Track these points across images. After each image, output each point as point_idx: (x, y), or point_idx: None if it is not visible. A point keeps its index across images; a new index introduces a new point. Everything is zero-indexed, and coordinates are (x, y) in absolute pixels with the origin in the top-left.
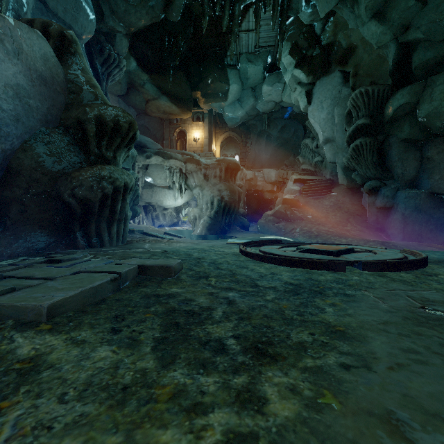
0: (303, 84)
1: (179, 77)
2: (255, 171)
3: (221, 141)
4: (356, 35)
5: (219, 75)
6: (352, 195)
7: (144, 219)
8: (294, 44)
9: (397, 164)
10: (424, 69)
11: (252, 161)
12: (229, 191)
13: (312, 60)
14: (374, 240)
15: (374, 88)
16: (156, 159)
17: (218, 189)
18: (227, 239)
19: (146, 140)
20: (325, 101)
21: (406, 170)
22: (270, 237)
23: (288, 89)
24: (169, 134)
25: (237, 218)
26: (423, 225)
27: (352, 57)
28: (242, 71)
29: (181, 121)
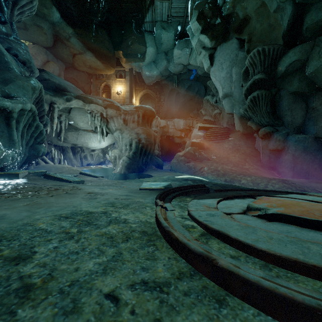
0: (207, 49)
1: (102, 35)
2: (167, 120)
3: (140, 96)
4: (251, 7)
5: (138, 38)
6: (246, 140)
7: (72, 159)
8: (201, 12)
9: (287, 113)
10: (313, 30)
11: (164, 113)
12: (145, 135)
13: (215, 27)
14: (273, 178)
15: (270, 47)
16: (77, 102)
17: (136, 132)
18: (142, 179)
19: (66, 84)
20: (225, 63)
21: (294, 118)
22: (185, 177)
23: (195, 53)
24: (96, 88)
25: (153, 158)
26: (310, 165)
27: (247, 27)
28: (157, 36)
29: (106, 77)
